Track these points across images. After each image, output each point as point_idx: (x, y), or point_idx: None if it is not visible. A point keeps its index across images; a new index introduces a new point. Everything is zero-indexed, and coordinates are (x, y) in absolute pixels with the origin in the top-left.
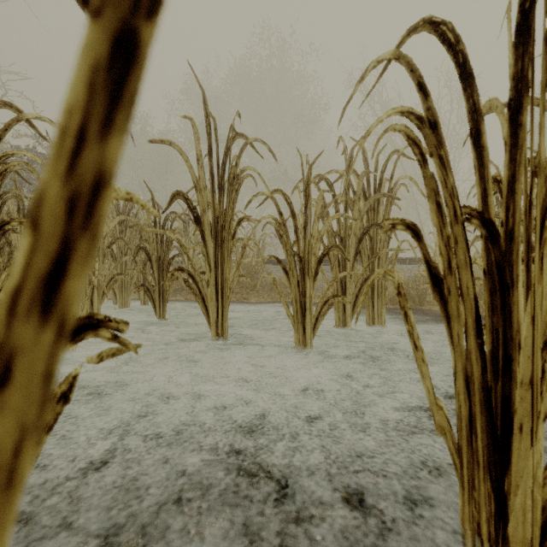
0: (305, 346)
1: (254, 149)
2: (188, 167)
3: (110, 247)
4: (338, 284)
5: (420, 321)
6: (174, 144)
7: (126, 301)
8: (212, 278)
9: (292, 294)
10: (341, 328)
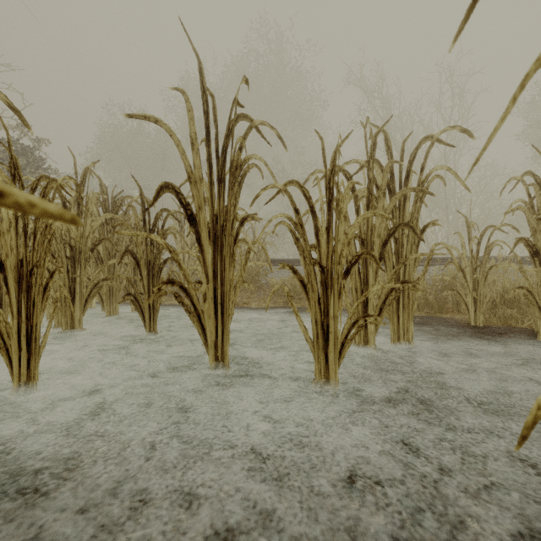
0: (328, 379)
1: (260, 133)
2: (180, 152)
3: (94, 249)
4: (357, 294)
5: (449, 335)
6: (162, 121)
7: (114, 308)
8: (210, 290)
9: (311, 313)
10: (361, 346)
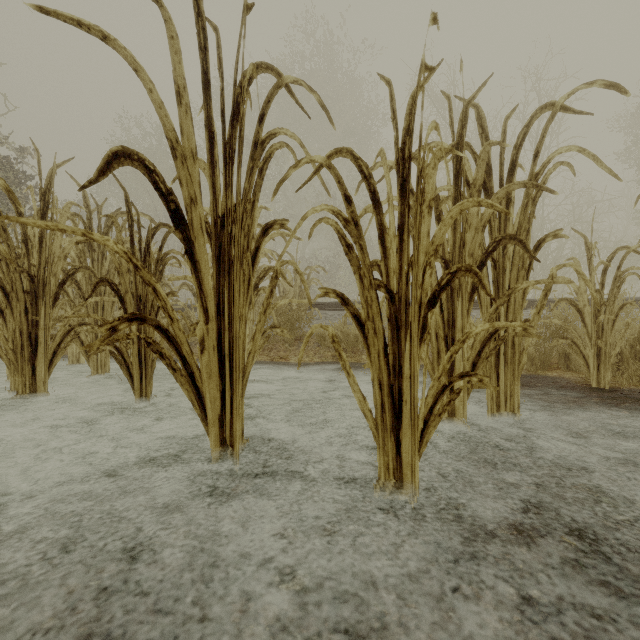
0: (400, 480)
1: (293, 97)
2: (154, 103)
3: (67, 281)
4: (439, 342)
5: (567, 402)
6: (116, 42)
7: (103, 363)
8: (211, 334)
9: (373, 370)
10: (445, 419)
